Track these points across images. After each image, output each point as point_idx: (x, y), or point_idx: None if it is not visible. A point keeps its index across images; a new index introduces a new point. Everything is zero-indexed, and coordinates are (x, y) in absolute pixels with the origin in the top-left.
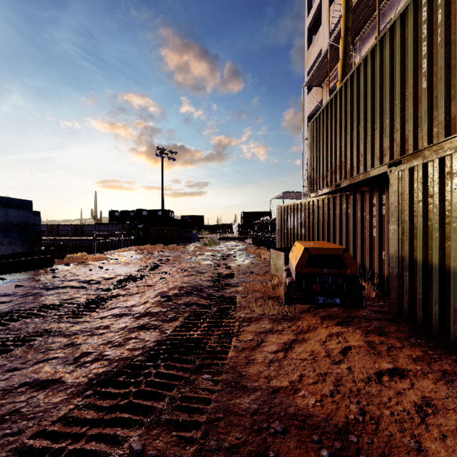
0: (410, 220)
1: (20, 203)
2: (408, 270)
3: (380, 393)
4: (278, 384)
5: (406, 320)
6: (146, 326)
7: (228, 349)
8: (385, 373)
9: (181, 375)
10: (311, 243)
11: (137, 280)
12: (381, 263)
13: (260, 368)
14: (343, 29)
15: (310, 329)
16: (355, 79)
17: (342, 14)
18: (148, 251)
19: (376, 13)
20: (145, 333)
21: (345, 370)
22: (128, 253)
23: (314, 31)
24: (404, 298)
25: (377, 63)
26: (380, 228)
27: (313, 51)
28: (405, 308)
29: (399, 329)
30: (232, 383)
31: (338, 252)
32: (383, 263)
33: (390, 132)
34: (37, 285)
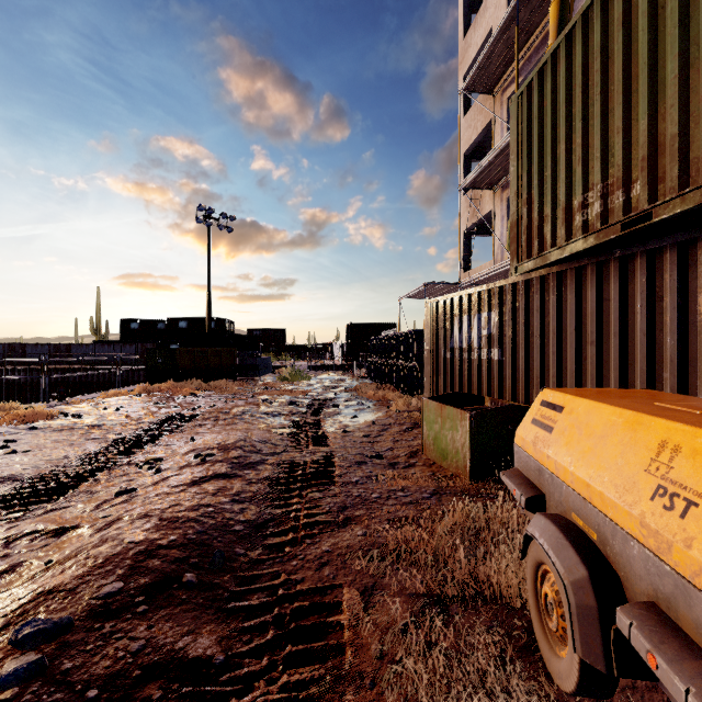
0: None
1: None
2: None
3: None
4: None
5: None
6: None
7: None
8: None
9: None
10: (679, 408)
11: (43, 502)
12: None
13: None
14: None
15: None
16: None
17: None
18: (165, 395)
19: None
20: None
21: None
22: (118, 400)
23: (475, 7)
24: None
25: None
26: None
27: (474, 37)
28: None
29: None
30: None
31: None
32: None
33: None
34: None
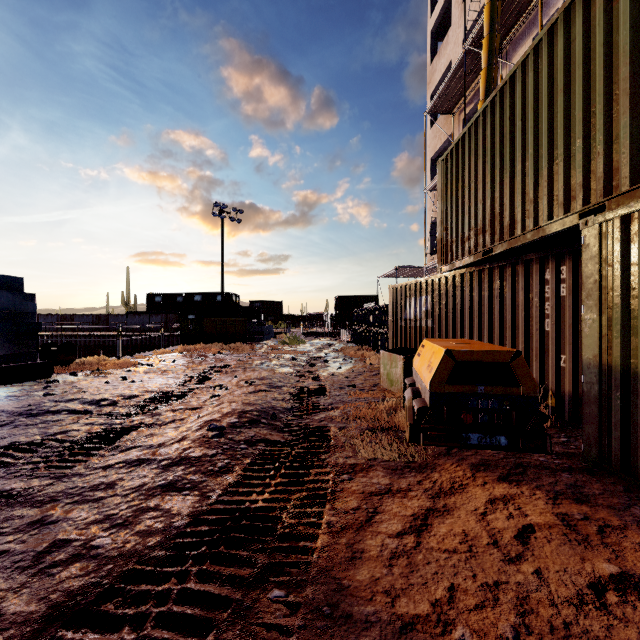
0: (624, 303)
1: (3, 282)
2: (621, 389)
3: (610, 633)
4: (410, 609)
5: (616, 473)
6: (176, 484)
7: (317, 529)
8: (609, 586)
9: (228, 596)
10: (452, 343)
11: (175, 400)
12: (559, 373)
13: (374, 571)
14: (488, 24)
15: (456, 488)
16: (520, 81)
17: (486, 2)
18: (200, 353)
19: (535, 3)
20: (173, 499)
21: (532, 576)
22: (169, 356)
23: (440, 36)
24: (612, 434)
25: (559, 50)
26: (558, 319)
27: (439, 64)
28: (614, 451)
29: (608, 489)
30: (324, 607)
31: (504, 358)
32: (563, 374)
33: (585, 159)
34: (14, 408)
